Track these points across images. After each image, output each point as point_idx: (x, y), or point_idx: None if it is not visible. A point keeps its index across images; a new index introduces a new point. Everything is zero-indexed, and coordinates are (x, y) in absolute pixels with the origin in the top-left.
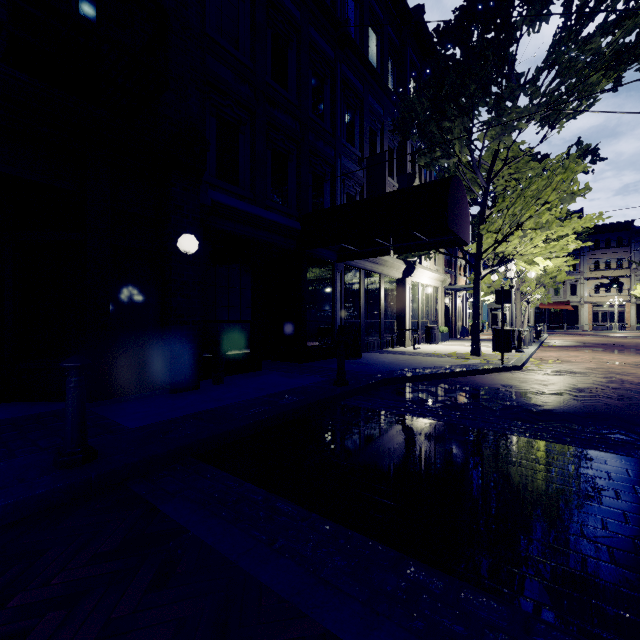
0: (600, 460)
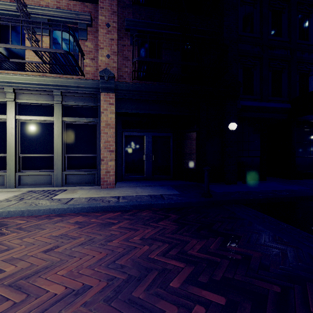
0: None
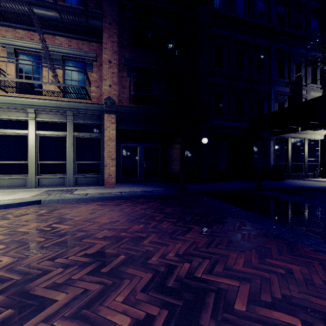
0: None
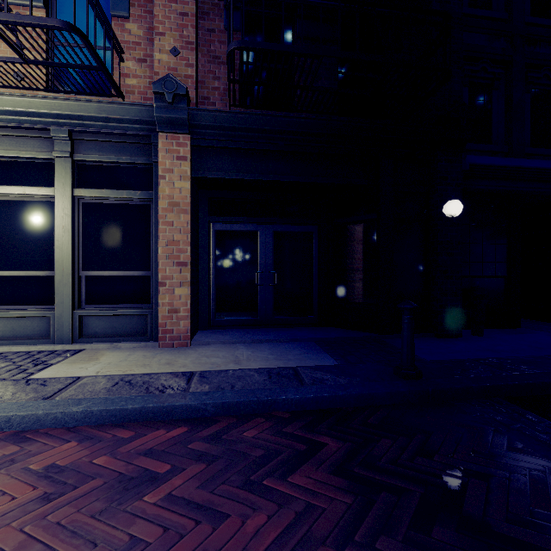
0: None
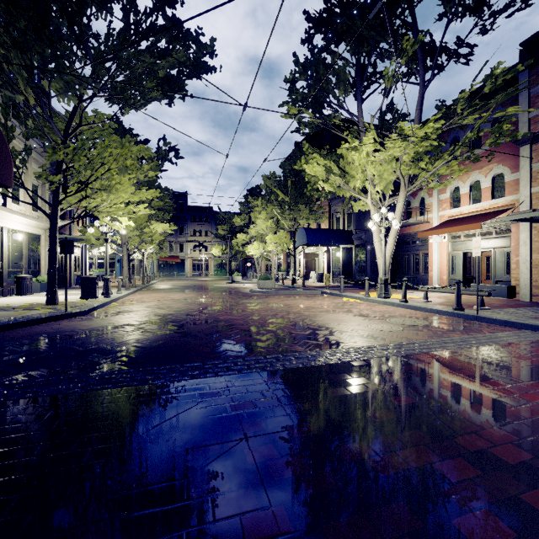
0: (0, 413)
